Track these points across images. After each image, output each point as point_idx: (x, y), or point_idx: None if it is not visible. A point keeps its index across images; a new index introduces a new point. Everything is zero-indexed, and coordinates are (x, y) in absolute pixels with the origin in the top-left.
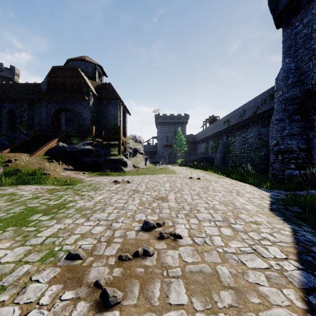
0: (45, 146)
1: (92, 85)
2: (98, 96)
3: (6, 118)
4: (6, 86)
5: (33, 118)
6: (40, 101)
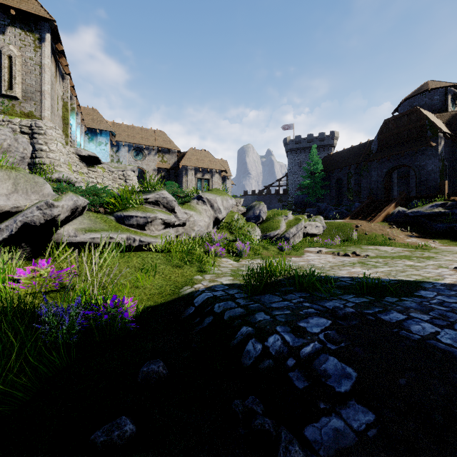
0: (382, 212)
1: (440, 121)
2: (451, 134)
3: (334, 188)
4: (333, 157)
5: (359, 183)
6: (370, 164)
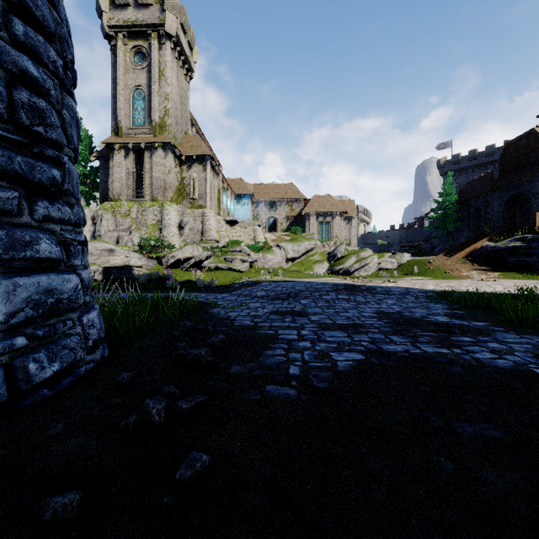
0: (468, 247)
1: None
2: None
3: (472, 219)
4: (475, 182)
5: None
6: (492, 193)
